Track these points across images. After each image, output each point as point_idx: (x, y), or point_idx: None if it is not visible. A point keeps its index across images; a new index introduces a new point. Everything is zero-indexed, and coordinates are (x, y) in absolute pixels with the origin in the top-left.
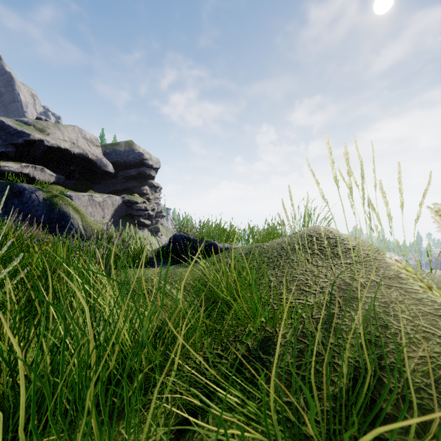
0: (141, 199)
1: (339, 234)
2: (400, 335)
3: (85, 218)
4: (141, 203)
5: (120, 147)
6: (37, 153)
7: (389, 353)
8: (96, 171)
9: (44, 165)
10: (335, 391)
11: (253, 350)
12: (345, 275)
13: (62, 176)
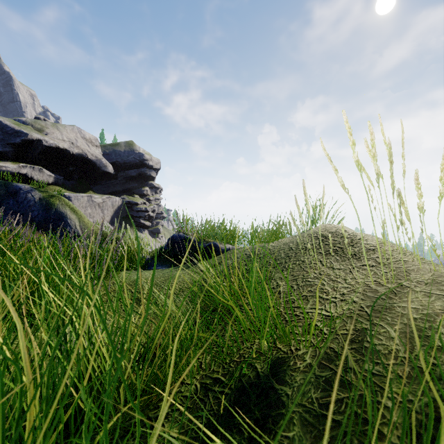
0: (141, 200)
1: (354, 233)
2: None
3: (83, 219)
4: (141, 204)
5: (120, 148)
6: (35, 153)
7: None
8: (95, 172)
9: (42, 166)
10: None
11: (264, 376)
12: (369, 280)
13: (61, 176)
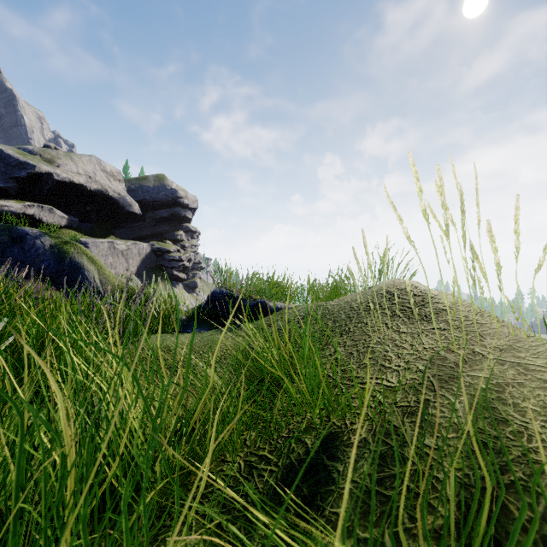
0: (174, 247)
1: (427, 290)
2: (526, 434)
3: (103, 271)
4: (174, 252)
5: (148, 182)
6: (44, 189)
7: (514, 464)
8: (118, 212)
9: (53, 205)
10: (437, 524)
11: (314, 452)
12: (438, 346)
13: (76, 218)
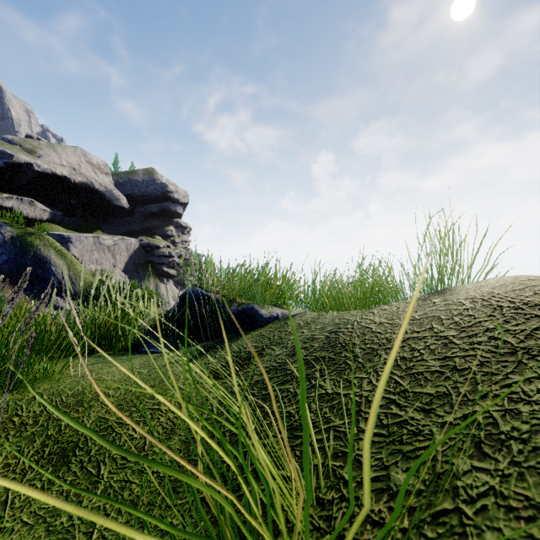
0: (164, 242)
1: None
2: None
3: (74, 266)
4: (164, 248)
5: (137, 176)
6: (24, 181)
7: None
8: (104, 206)
9: (34, 197)
10: None
11: None
12: None
13: (59, 211)
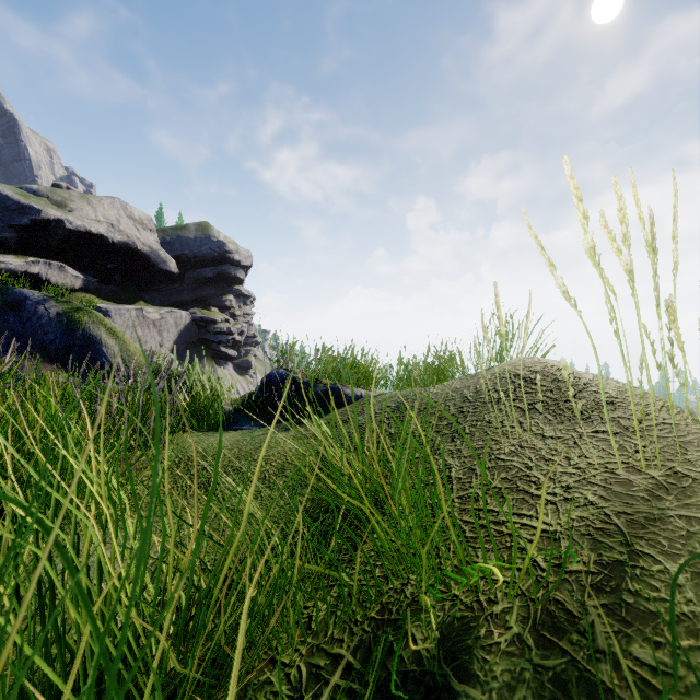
0: (222, 316)
1: (576, 373)
2: None
3: (127, 346)
4: (222, 322)
5: (188, 233)
6: (53, 241)
7: None
8: (149, 271)
9: (64, 261)
10: None
11: (430, 659)
12: (612, 460)
13: (94, 278)
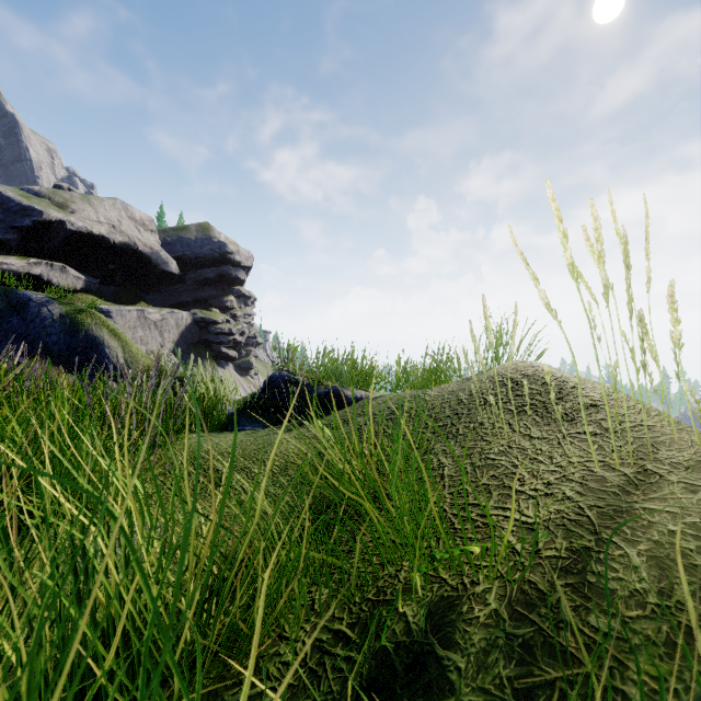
0: (223, 316)
1: (564, 377)
2: None
3: (129, 347)
4: (223, 323)
5: (189, 234)
6: (55, 242)
7: None
8: (150, 272)
9: (66, 262)
10: None
11: (418, 631)
12: (591, 459)
13: (95, 279)
